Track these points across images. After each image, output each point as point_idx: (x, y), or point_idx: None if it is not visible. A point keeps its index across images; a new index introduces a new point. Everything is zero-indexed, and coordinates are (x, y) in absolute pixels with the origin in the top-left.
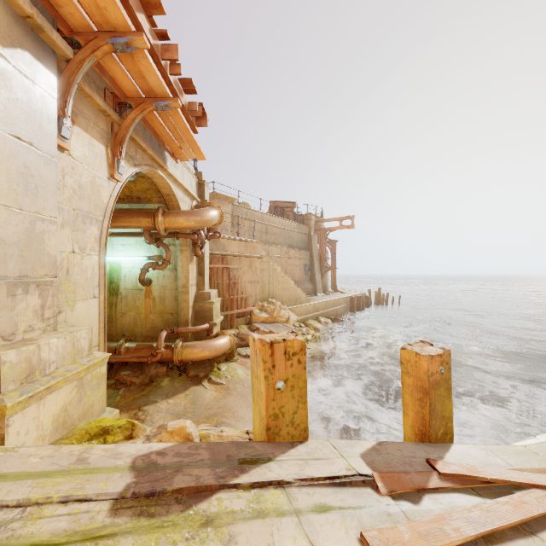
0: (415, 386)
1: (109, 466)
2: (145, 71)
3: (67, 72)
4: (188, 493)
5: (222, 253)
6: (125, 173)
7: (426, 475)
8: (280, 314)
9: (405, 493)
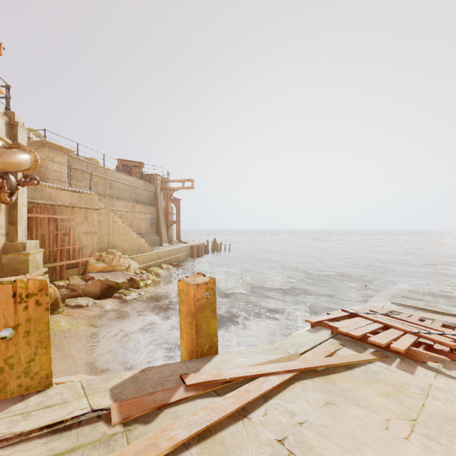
0: (187, 312)
1: None
2: None
3: None
4: None
5: (47, 203)
6: None
7: (172, 391)
8: (119, 263)
9: (143, 415)
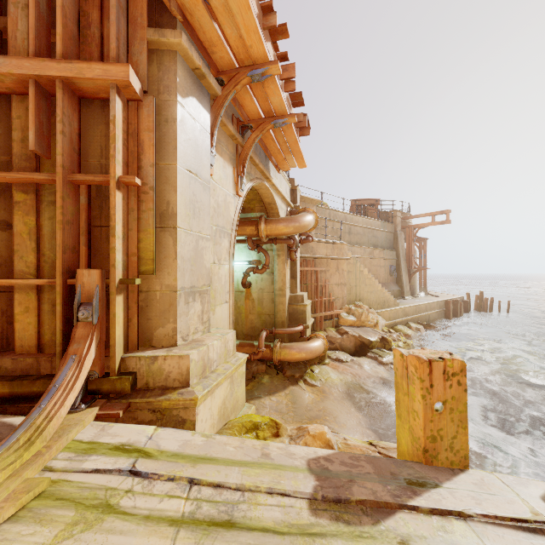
0: None
1: (290, 465)
2: (271, 94)
3: (214, 108)
4: (371, 506)
5: (311, 256)
6: (244, 189)
7: None
8: (368, 318)
9: None
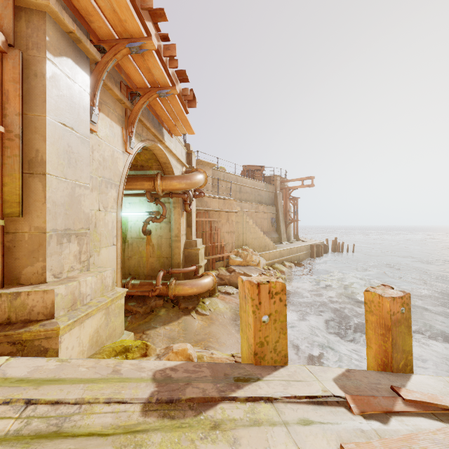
0: (377, 323)
1: (136, 377)
2: (152, 67)
3: (96, 71)
4: (198, 402)
5: (205, 209)
6: (135, 147)
7: (391, 400)
8: (252, 259)
9: (374, 414)
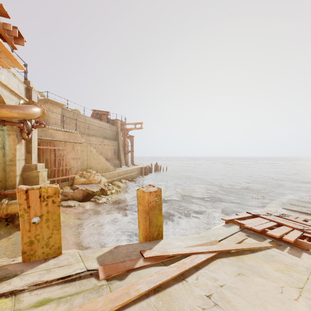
0: (143, 210)
1: None
2: None
3: None
4: None
5: (50, 139)
6: None
7: (135, 261)
8: (94, 178)
9: (118, 275)
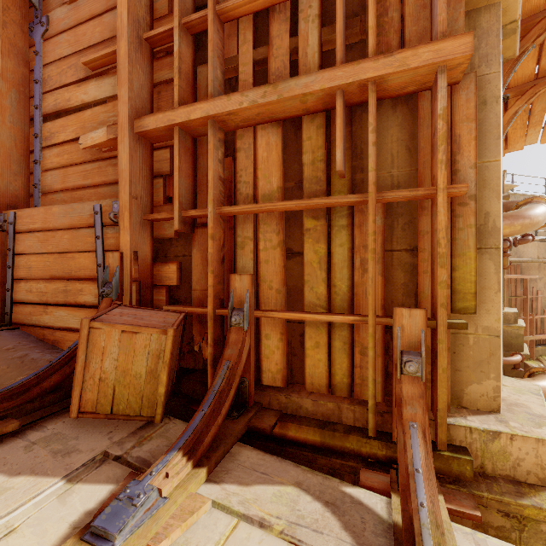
0: None
1: None
2: None
3: None
4: None
5: (515, 260)
6: None
7: None
8: None
9: None
